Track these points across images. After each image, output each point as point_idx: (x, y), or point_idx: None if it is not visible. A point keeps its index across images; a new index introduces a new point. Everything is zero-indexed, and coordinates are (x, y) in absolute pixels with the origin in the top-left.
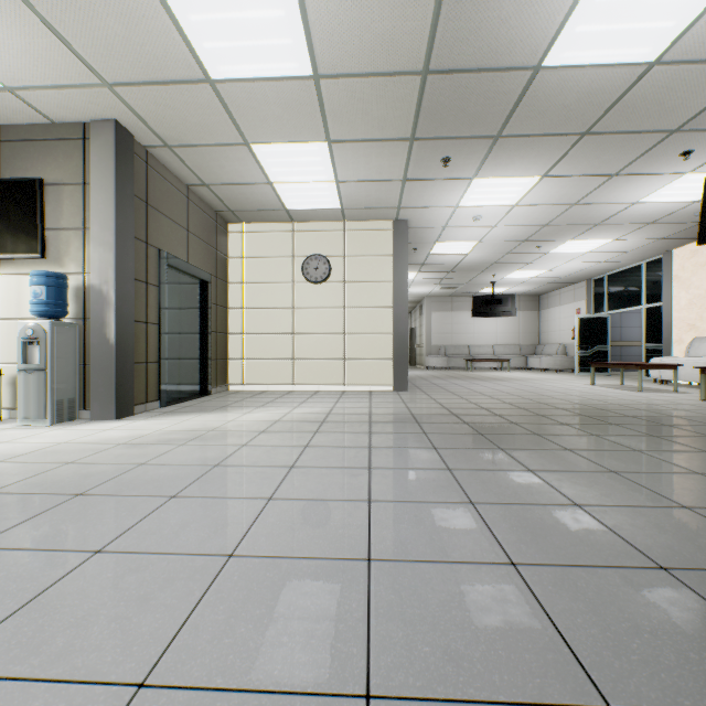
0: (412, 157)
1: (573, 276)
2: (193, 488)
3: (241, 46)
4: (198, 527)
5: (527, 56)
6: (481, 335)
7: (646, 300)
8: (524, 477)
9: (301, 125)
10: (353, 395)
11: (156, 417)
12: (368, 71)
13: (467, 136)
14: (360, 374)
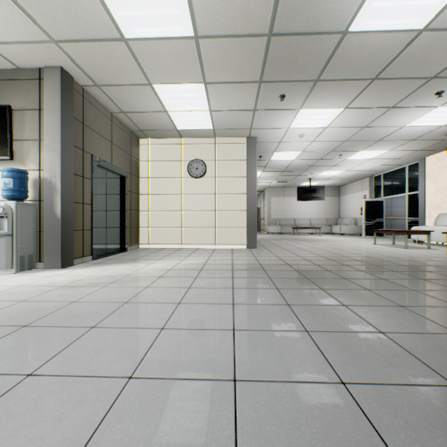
0: (260, 94)
1: (361, 174)
2: (108, 320)
3: (144, 14)
4: (107, 353)
5: (339, 24)
6: (302, 212)
7: (408, 190)
8: (341, 310)
9: (186, 71)
10: (221, 251)
11: (88, 267)
12: (232, 33)
13: (296, 80)
14: (225, 237)
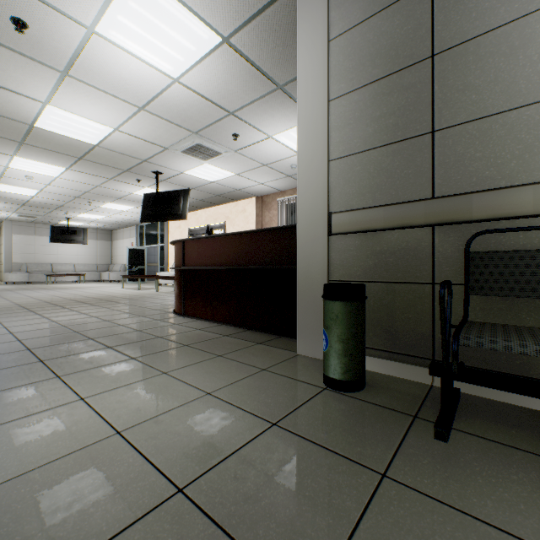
0: None
1: (126, 222)
2: None
3: None
4: None
5: (23, 119)
6: (65, 256)
7: (161, 242)
8: None
9: None
10: None
11: None
12: None
13: None
14: None
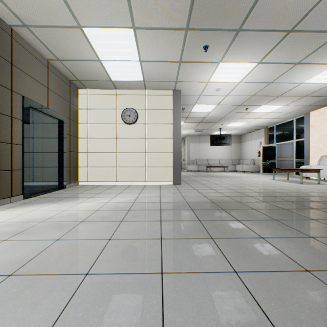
0: (185, 44)
1: (259, 125)
2: None
3: None
4: None
5: None
6: (213, 155)
7: (296, 137)
8: (311, 283)
9: (115, 11)
10: (150, 187)
11: (12, 208)
12: None
13: (220, 28)
14: (154, 175)
